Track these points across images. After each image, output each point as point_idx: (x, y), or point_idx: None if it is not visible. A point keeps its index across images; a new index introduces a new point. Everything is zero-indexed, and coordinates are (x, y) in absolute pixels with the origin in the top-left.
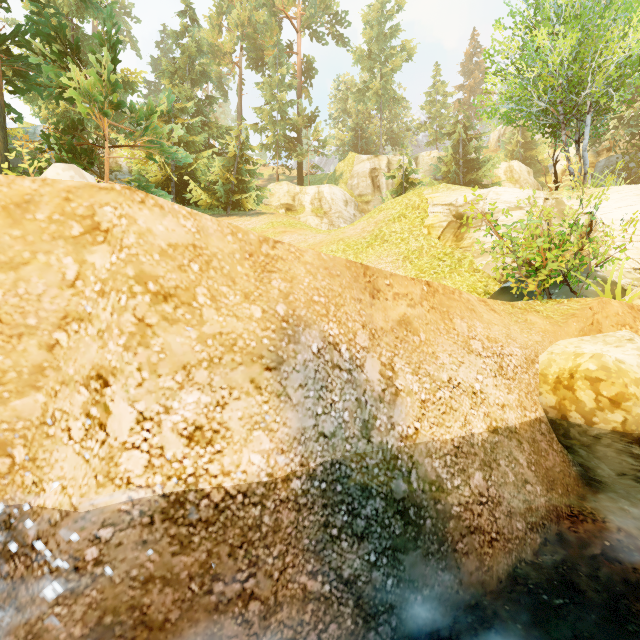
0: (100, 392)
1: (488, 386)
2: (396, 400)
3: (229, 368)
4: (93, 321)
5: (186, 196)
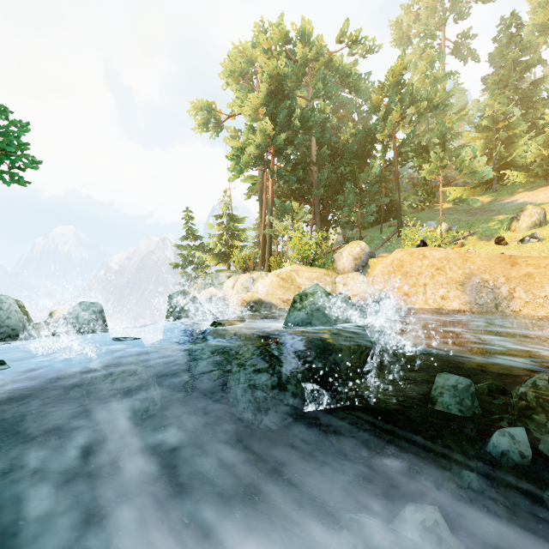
0: (425, 288)
1: None
2: (512, 300)
3: (451, 285)
4: (424, 274)
5: (503, 182)
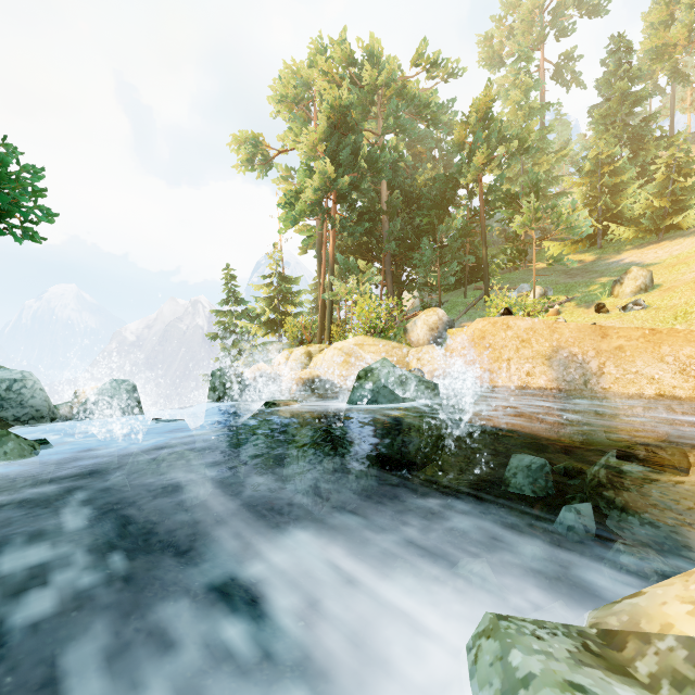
0: (509, 363)
1: (665, 377)
2: (602, 375)
3: (537, 359)
4: (508, 347)
5: (608, 237)
